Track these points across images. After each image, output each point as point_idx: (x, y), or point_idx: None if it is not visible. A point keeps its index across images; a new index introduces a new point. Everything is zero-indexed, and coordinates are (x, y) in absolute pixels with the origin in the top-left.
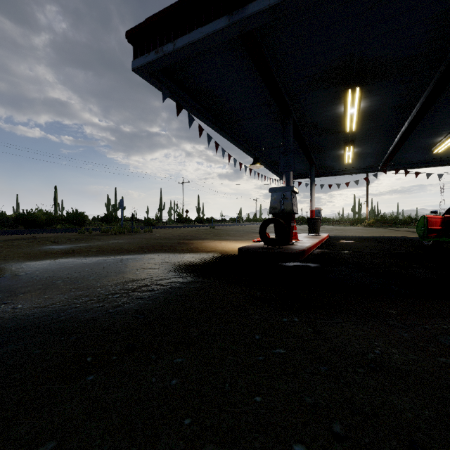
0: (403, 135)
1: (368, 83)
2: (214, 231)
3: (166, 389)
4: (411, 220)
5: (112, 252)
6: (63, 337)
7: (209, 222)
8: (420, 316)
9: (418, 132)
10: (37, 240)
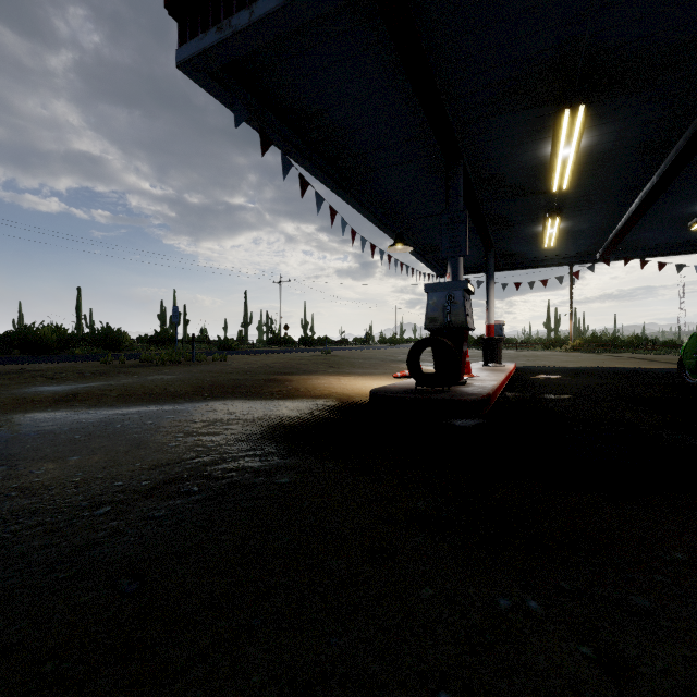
0: (647, 197)
1: (600, 98)
2: (328, 359)
3: None
4: (640, 341)
5: (145, 399)
6: None
7: (322, 344)
8: None
9: (671, 193)
10: (24, 375)
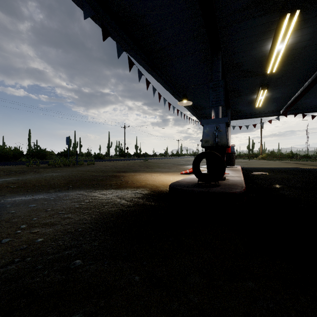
0: (316, 77)
1: (307, 8)
2: (146, 164)
3: None
4: (293, 155)
5: (29, 189)
6: None
7: (144, 156)
8: None
9: None
10: None
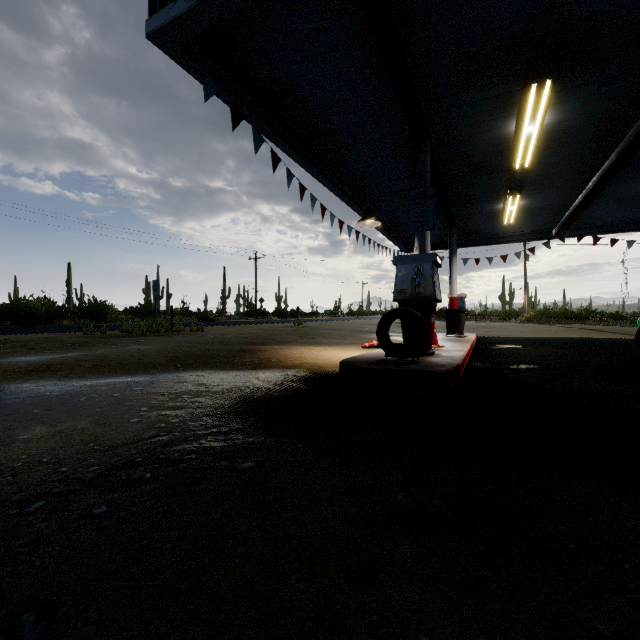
0: (605, 175)
1: (566, 74)
2: (300, 330)
3: None
4: (589, 313)
5: (117, 369)
6: None
7: (295, 316)
8: None
9: (628, 171)
10: (5, 345)
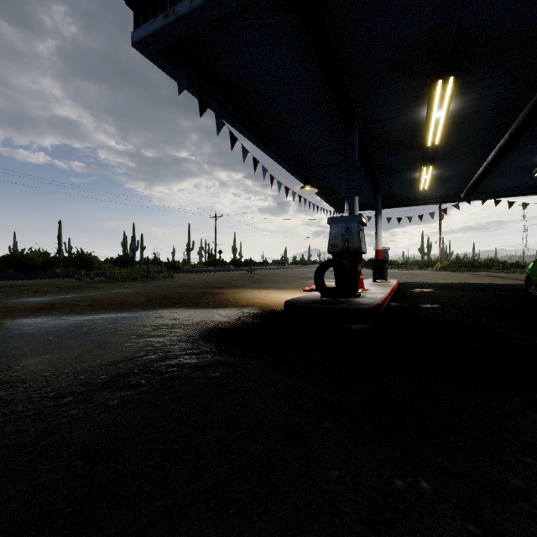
0: (501, 150)
1: (465, 72)
2: (252, 277)
3: None
4: (493, 263)
5: (108, 308)
6: None
7: (248, 265)
8: None
9: (520, 147)
10: (14, 289)
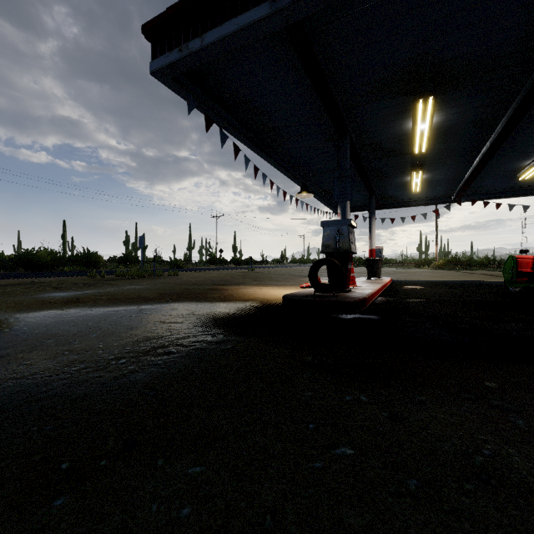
0: (484, 157)
1: (444, 91)
2: (253, 275)
3: (172, 527)
4: (489, 261)
5: (126, 301)
6: (36, 426)
7: (248, 264)
8: (532, 391)
9: (502, 154)
10: (36, 285)
